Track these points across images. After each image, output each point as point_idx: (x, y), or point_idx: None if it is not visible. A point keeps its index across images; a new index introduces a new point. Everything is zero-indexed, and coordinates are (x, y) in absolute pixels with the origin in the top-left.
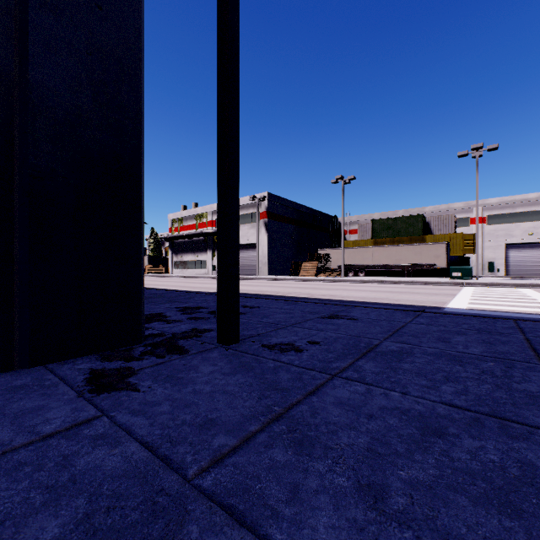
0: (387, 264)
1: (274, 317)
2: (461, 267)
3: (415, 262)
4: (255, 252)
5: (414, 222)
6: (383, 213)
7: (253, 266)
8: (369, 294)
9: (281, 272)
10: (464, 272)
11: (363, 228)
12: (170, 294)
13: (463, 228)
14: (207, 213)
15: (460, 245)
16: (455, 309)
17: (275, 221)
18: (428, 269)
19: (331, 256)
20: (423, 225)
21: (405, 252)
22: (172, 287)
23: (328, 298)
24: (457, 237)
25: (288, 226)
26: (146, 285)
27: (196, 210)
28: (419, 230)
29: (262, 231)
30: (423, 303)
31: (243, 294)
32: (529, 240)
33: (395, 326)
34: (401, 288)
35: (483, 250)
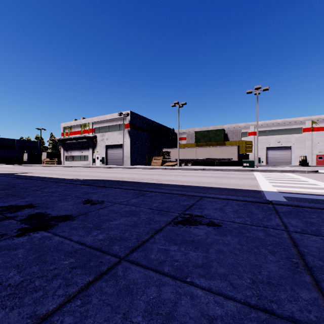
0: (205, 158)
1: (110, 226)
2: (248, 160)
3: (220, 157)
4: (122, 150)
5: (219, 133)
6: (201, 128)
7: (120, 159)
8: (200, 179)
9: (139, 163)
10: (250, 163)
11: (189, 136)
12: (29, 184)
13: (244, 138)
14: (89, 123)
15: (244, 147)
16: (271, 192)
17: (135, 130)
18: (227, 161)
19: (170, 153)
20: (224, 135)
21: (214, 151)
22: (52, 175)
23: (172, 183)
24: (243, 142)
25: (143, 134)
26: (31, 173)
27: (81, 121)
28: (222, 138)
29: (127, 136)
30: (243, 186)
31: (105, 181)
32: (278, 145)
33: (285, 245)
34: (217, 174)
35: (255, 150)
